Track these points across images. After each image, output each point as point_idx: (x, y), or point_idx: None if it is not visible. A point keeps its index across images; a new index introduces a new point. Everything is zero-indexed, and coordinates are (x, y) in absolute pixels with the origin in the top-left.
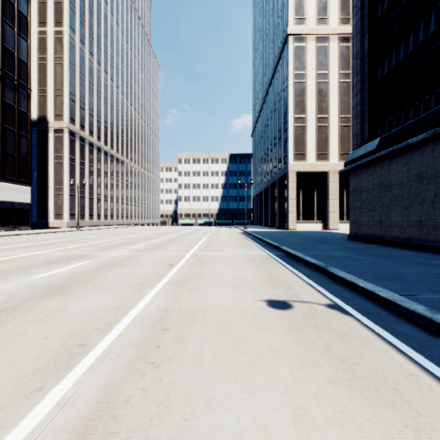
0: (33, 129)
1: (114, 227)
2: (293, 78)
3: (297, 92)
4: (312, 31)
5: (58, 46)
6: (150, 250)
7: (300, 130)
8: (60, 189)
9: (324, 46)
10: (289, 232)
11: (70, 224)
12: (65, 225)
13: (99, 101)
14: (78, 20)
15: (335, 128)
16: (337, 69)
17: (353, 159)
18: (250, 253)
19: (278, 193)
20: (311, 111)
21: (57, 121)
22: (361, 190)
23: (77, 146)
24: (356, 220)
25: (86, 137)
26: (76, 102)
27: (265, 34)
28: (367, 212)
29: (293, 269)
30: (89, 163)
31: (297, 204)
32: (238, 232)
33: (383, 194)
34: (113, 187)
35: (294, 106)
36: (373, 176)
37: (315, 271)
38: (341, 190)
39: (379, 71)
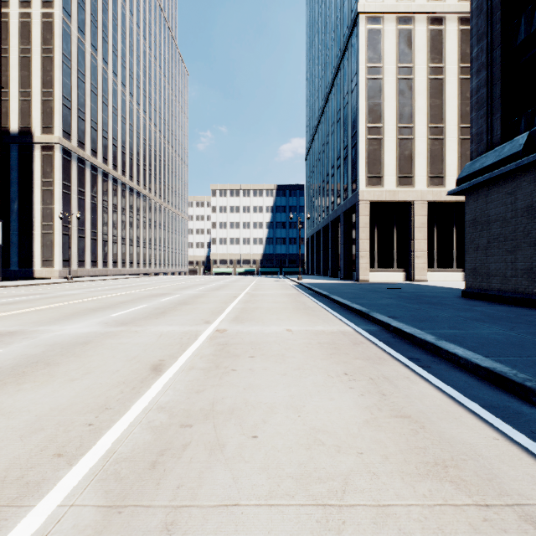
0: (12, 145)
1: (123, 278)
2: (366, 72)
3: (370, 92)
4: (391, 8)
5: (46, 33)
6: (143, 320)
7: (374, 145)
8: (50, 226)
9: (408, 29)
10: (363, 285)
11: (63, 273)
12: (56, 274)
13: (105, 111)
14: (75, 1)
15: (423, 142)
16: (426, 61)
17: (473, 172)
18: (321, 327)
19: (342, 232)
20: (390, 118)
21: (45, 134)
22: (488, 219)
23: (73, 169)
24: (478, 267)
25: (87, 158)
26: (72, 110)
27: (323, 24)
28: (501, 255)
29: (445, 386)
30: (91, 193)
31: (370, 246)
32: (290, 285)
33: (535, 225)
34: (126, 225)
35: (367, 112)
36: (514, 196)
37: (505, 395)
38: (430, 226)
39: (523, 28)
